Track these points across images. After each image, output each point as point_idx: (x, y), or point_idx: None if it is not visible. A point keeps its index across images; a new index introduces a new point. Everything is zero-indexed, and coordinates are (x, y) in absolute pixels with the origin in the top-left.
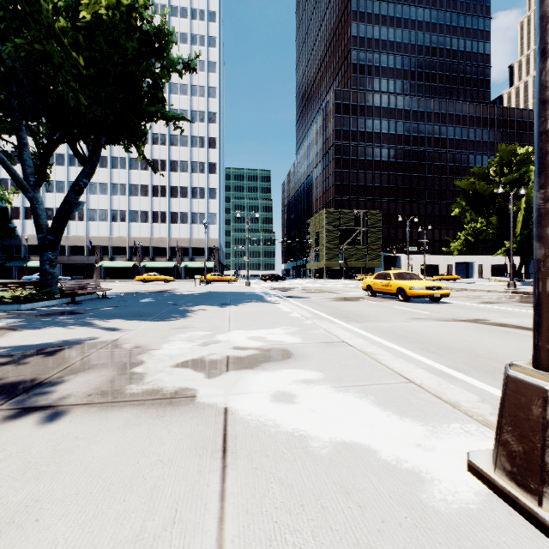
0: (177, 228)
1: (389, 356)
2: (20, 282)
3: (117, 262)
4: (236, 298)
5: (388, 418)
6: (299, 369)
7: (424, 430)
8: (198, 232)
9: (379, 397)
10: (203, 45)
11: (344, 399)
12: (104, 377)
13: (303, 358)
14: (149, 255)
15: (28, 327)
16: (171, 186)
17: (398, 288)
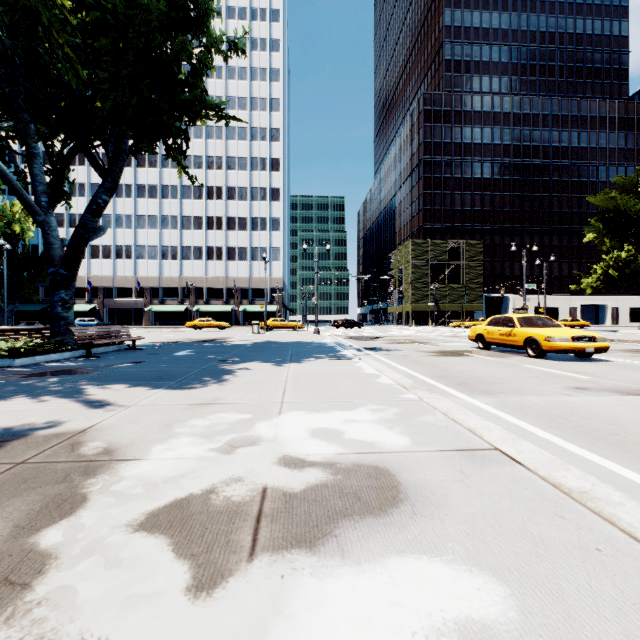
0: (234, 266)
1: (637, 509)
2: (26, 329)
3: (167, 306)
4: (299, 352)
5: None
6: (434, 557)
7: None
8: (259, 270)
9: None
10: (265, 49)
11: None
12: None
13: (430, 508)
14: (203, 297)
15: None
16: (228, 217)
17: (526, 339)
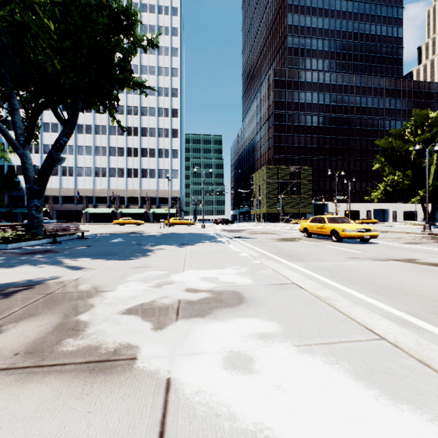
0: (146, 182)
1: (345, 302)
2: (11, 225)
3: (99, 209)
4: (192, 239)
5: (377, 403)
6: (253, 318)
7: (437, 431)
8: (163, 185)
9: (354, 363)
10: (167, 34)
11: (312, 366)
12: (44, 327)
13: (256, 304)
14: (125, 203)
15: (4, 265)
16: (142, 148)
17: (331, 230)
